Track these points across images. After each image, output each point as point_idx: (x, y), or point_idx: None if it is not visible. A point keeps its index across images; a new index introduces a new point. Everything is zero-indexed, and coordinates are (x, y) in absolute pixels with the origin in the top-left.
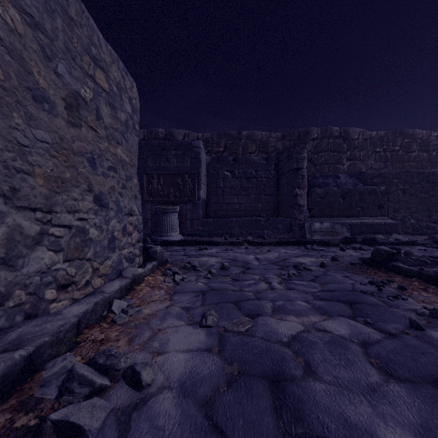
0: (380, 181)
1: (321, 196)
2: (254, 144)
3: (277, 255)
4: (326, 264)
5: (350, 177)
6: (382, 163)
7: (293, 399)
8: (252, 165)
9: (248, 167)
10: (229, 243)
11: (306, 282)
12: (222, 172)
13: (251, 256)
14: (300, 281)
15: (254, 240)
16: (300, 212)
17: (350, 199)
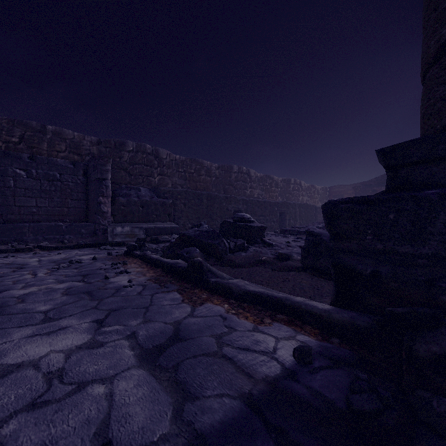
0: (170, 196)
1: (124, 204)
2: (63, 142)
3: (65, 256)
4: (100, 258)
5: (149, 191)
6: (183, 180)
7: (2, 310)
8: (56, 167)
9: (51, 168)
10: (15, 250)
11: (69, 270)
12: (12, 170)
13: (35, 259)
14: (64, 270)
15: (48, 245)
16: (104, 218)
17: (148, 208)
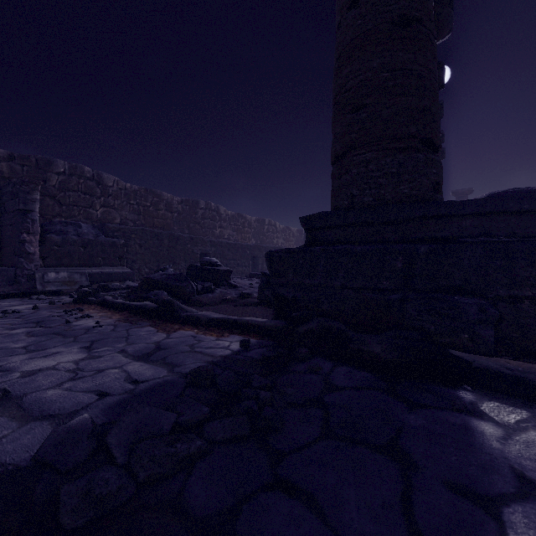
0: (121, 234)
1: (59, 244)
2: None
3: None
4: (41, 307)
5: (93, 228)
6: (136, 215)
7: None
8: None
9: None
10: None
11: (10, 319)
12: None
13: None
14: (3, 320)
15: None
16: (29, 261)
17: (92, 249)
